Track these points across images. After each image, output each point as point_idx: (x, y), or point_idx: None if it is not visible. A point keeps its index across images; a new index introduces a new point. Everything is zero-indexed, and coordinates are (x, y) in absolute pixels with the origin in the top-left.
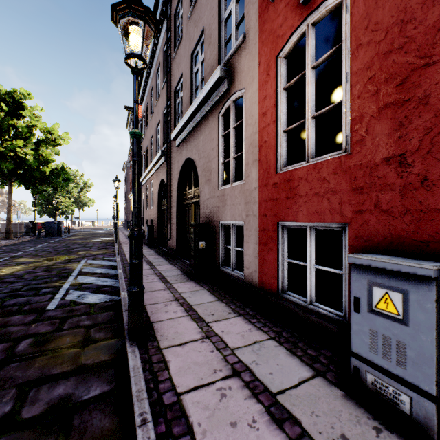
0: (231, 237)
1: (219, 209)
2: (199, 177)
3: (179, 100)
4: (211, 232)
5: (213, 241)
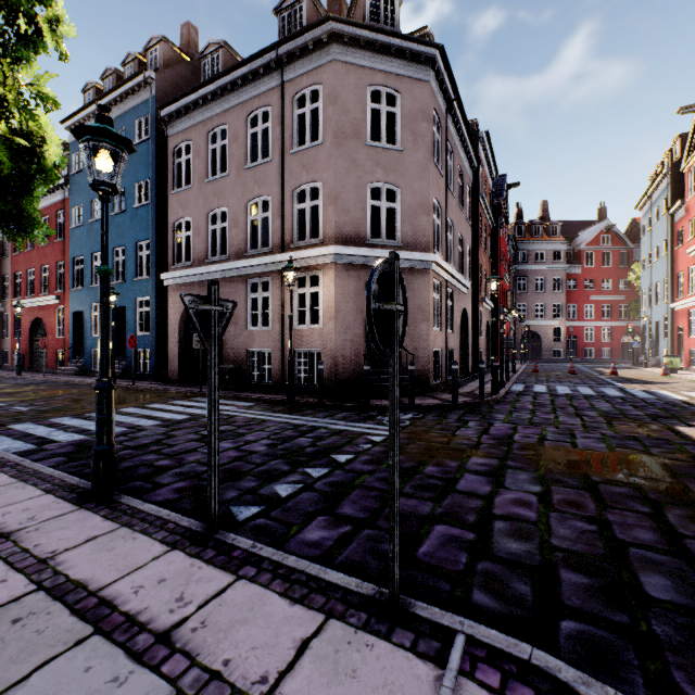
0: (7, 354)
1: (3, 346)
2: None
3: None
4: (1, 353)
5: (1, 356)
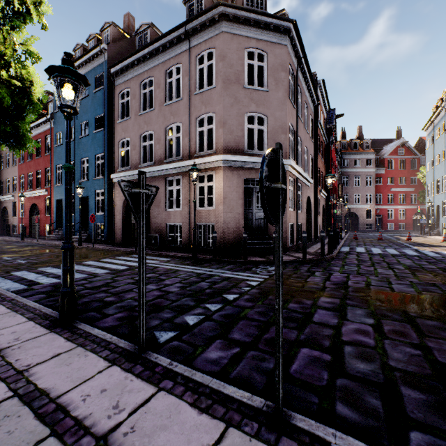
0: (15, 227)
1: (13, 221)
2: (9, 213)
3: (2, 185)
4: (12, 226)
5: (12, 228)
